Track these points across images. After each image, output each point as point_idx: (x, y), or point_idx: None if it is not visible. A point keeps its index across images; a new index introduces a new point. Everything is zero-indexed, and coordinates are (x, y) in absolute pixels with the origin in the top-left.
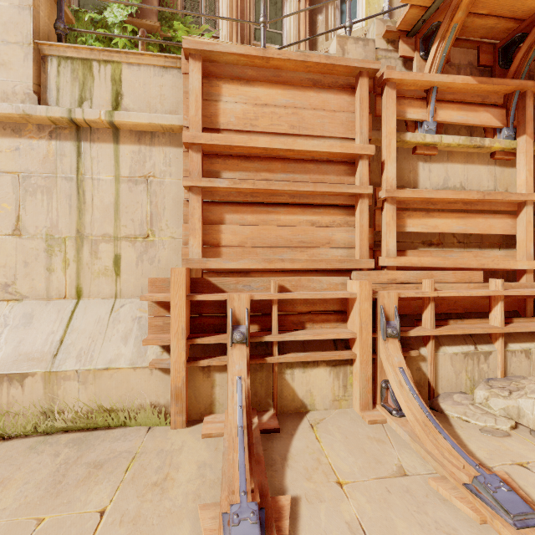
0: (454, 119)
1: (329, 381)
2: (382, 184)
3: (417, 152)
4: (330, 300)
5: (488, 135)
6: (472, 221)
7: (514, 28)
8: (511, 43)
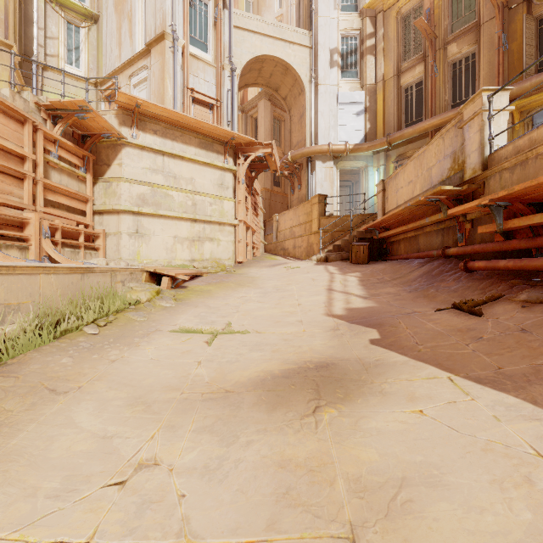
0: (65, 156)
1: (19, 256)
2: (36, 173)
3: (50, 164)
4: (16, 220)
5: (77, 168)
6: (72, 201)
7: (87, 132)
8: (85, 136)
